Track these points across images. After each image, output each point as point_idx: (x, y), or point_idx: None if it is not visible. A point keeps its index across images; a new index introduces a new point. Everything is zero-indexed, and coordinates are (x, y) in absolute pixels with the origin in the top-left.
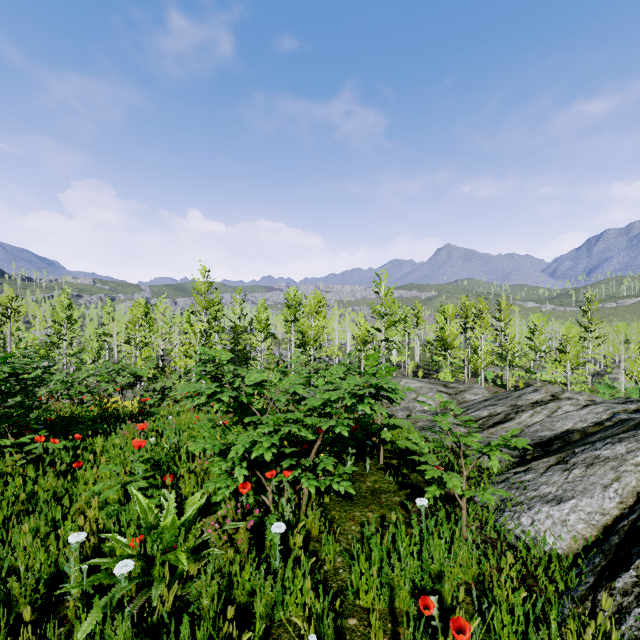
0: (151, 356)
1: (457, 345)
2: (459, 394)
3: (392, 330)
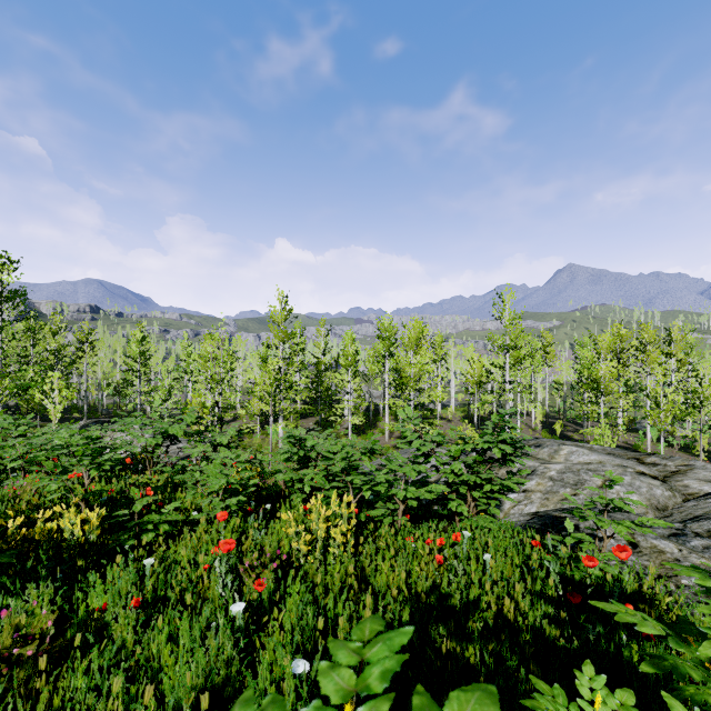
0: (203, 402)
1: (615, 390)
2: (673, 478)
3: (515, 368)
